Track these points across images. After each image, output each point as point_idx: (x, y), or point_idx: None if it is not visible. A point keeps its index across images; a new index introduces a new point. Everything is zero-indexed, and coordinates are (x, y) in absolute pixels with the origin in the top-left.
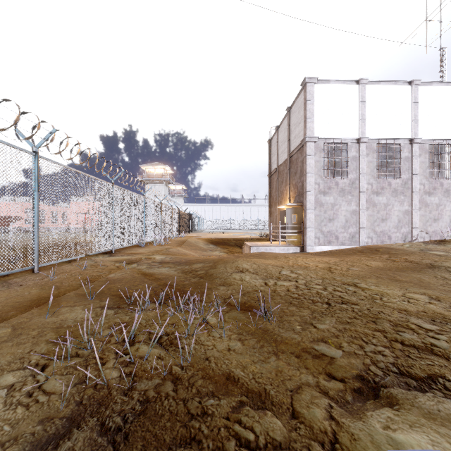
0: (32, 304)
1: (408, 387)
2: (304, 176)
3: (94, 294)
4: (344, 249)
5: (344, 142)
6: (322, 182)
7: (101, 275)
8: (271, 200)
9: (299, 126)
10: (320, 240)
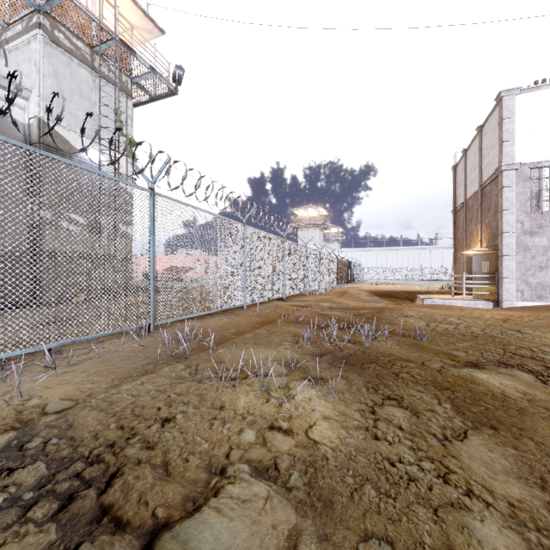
0: (263, 323)
1: (498, 366)
2: (499, 214)
3: (298, 319)
4: None
5: None
6: (527, 220)
7: (289, 313)
8: (456, 243)
9: (493, 150)
10: (524, 294)
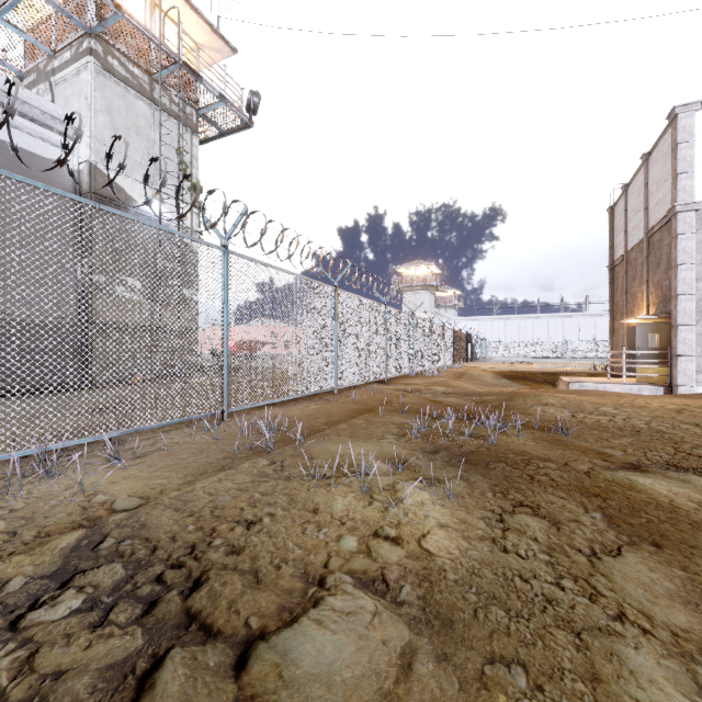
0: (360, 411)
1: (666, 469)
2: (672, 269)
3: (405, 407)
4: None
5: None
6: None
7: (392, 399)
8: (614, 309)
9: (664, 185)
10: None
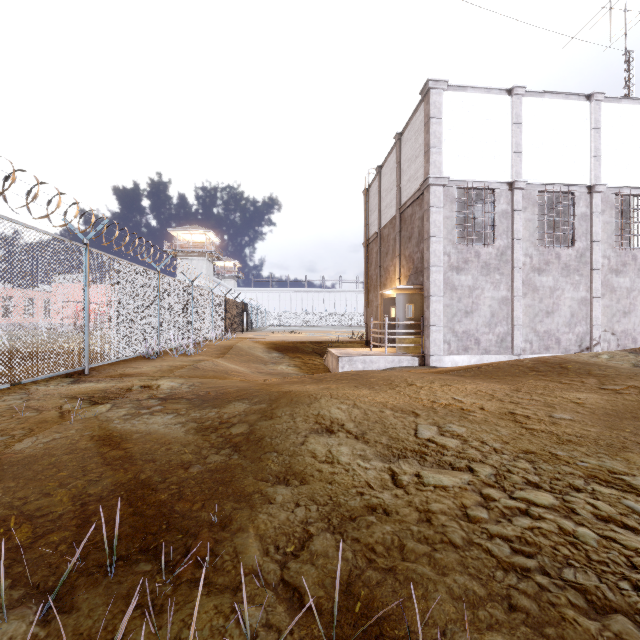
0: None
1: None
2: (425, 242)
3: None
4: (500, 363)
5: (488, 188)
6: (454, 252)
7: None
8: (369, 282)
9: (416, 162)
10: (451, 346)
